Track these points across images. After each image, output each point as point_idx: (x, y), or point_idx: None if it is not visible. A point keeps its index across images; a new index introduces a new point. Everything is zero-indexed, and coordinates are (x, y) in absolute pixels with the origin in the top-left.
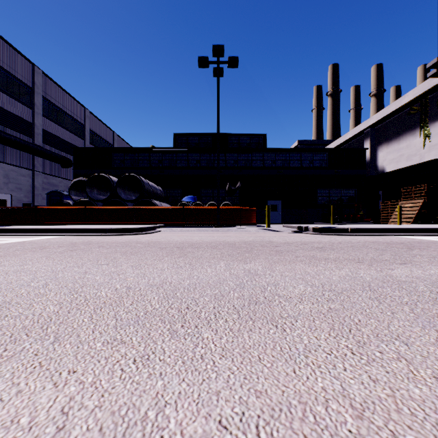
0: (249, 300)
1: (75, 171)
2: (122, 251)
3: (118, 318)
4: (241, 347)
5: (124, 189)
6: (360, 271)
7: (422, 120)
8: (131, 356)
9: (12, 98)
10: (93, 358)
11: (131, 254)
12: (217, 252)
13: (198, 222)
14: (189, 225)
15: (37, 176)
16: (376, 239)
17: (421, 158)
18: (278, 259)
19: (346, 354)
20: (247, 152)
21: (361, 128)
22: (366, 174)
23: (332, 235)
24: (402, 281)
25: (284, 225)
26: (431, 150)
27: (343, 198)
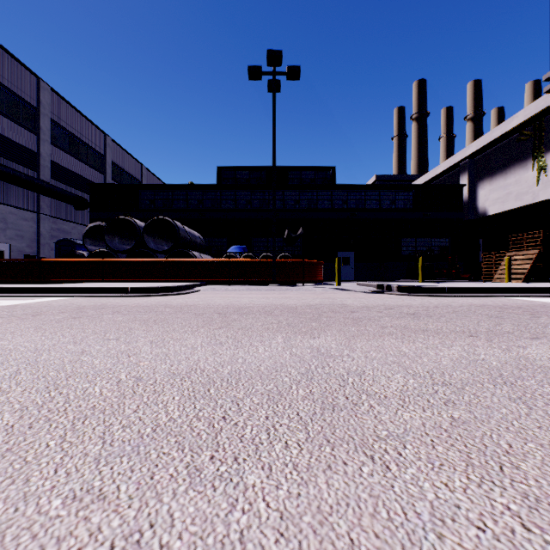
0: (322, 402)
1: (92, 214)
2: (142, 319)
3: (106, 440)
4: (314, 510)
5: (153, 236)
6: (478, 350)
7: (536, 148)
8: (107, 534)
9: (11, 120)
10: (33, 542)
11: (153, 324)
12: (272, 321)
13: (249, 278)
14: (236, 283)
15: (44, 221)
16: (483, 302)
17: (535, 197)
18: (357, 331)
19: (514, 530)
20: (311, 190)
21: (456, 159)
22: (463, 217)
23: (424, 296)
24: (547, 367)
25: (359, 283)
26: (547, 186)
27: (433, 248)
